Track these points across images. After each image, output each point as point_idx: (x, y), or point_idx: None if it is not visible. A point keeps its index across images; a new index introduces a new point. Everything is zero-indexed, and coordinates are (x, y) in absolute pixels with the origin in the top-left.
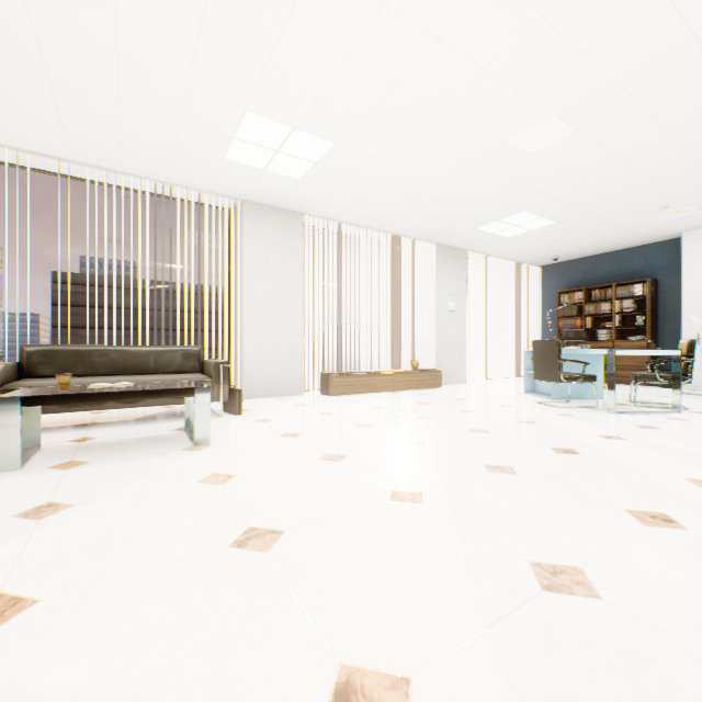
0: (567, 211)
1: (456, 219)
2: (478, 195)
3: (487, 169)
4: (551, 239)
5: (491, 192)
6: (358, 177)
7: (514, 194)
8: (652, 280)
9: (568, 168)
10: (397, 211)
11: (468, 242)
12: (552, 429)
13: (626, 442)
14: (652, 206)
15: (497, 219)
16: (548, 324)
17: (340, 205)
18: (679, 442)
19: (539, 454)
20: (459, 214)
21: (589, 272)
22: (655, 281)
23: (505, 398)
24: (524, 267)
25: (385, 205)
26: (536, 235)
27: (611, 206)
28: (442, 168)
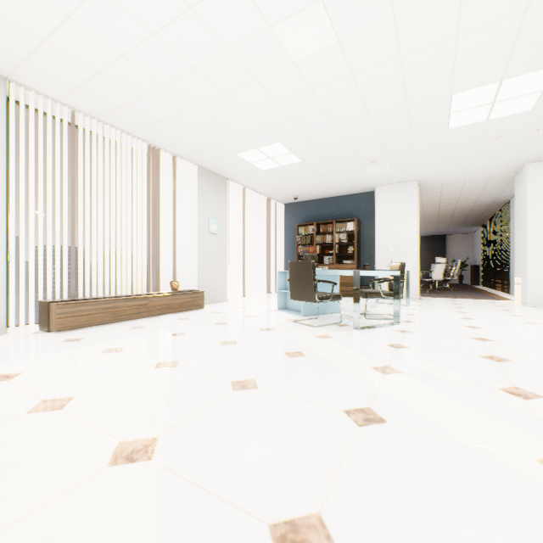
0: (312, 150)
1: (218, 138)
2: (240, 110)
3: (250, 71)
4: (295, 178)
5: (253, 109)
6: (80, 26)
7: (273, 118)
8: (358, 220)
9: (322, 96)
10: (151, 109)
11: (229, 170)
12: (325, 364)
13: (406, 377)
14: (367, 159)
15: (256, 147)
16: (290, 250)
17: (66, 78)
18: (442, 367)
19: (341, 439)
20: (220, 131)
21: (318, 211)
22: (359, 221)
23: (264, 318)
24: (273, 203)
25: (133, 96)
26: (286, 172)
27: (342, 153)
28: (200, 51)
